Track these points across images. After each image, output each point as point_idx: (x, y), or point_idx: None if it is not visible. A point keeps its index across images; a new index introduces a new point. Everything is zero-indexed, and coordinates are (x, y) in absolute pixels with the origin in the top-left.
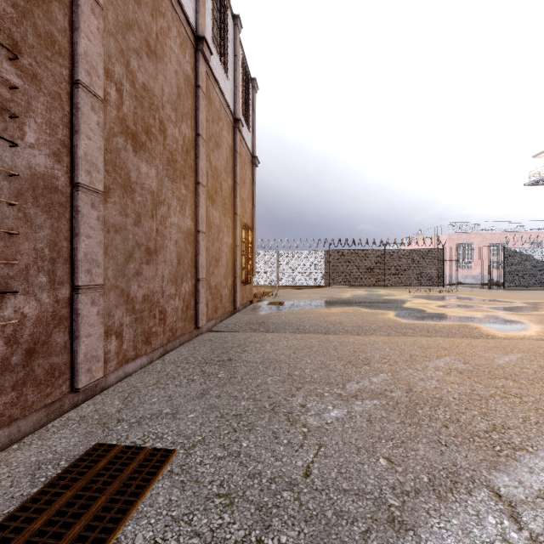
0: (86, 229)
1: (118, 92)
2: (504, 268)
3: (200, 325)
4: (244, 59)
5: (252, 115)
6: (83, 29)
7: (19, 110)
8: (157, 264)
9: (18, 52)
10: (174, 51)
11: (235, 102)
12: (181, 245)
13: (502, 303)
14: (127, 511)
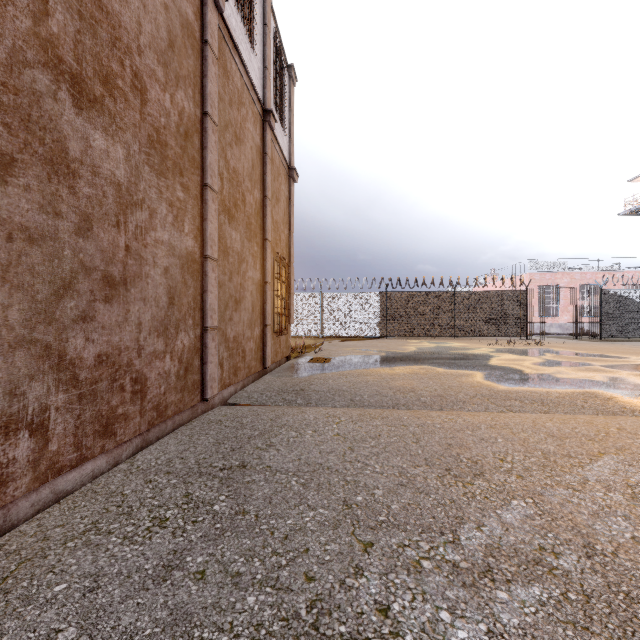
0: None
1: None
2: (601, 314)
3: (208, 395)
4: (277, 36)
5: (288, 113)
6: None
7: None
8: (128, 304)
9: None
10: None
11: (265, 87)
12: (175, 275)
13: (616, 360)
14: None
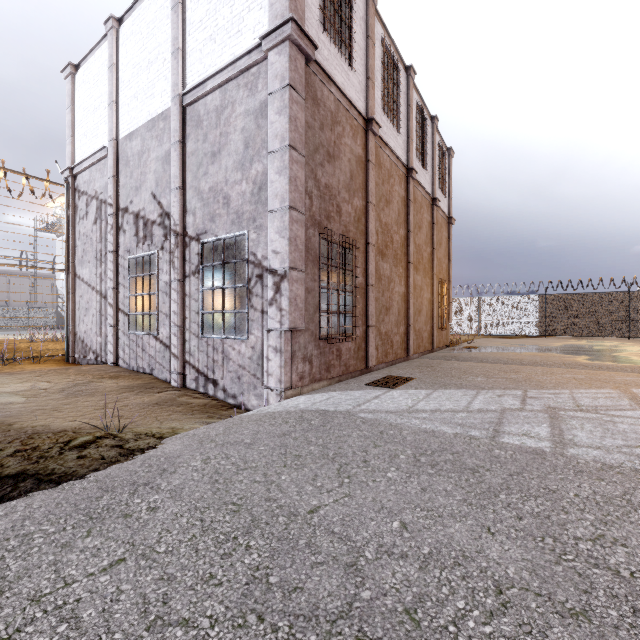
0: (371, 302)
1: (377, 235)
2: None
3: (409, 354)
4: (440, 141)
5: (447, 180)
6: (370, 221)
7: (356, 263)
8: (390, 315)
9: (356, 243)
10: (396, 190)
11: (433, 185)
12: (399, 303)
13: None
14: (407, 381)
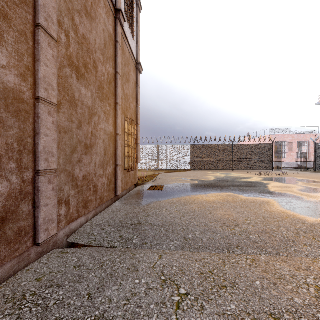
0: None
1: None
2: (314, 157)
3: (40, 240)
4: None
5: (136, 28)
6: None
7: None
8: None
9: None
10: None
11: None
12: None
13: None
14: None
